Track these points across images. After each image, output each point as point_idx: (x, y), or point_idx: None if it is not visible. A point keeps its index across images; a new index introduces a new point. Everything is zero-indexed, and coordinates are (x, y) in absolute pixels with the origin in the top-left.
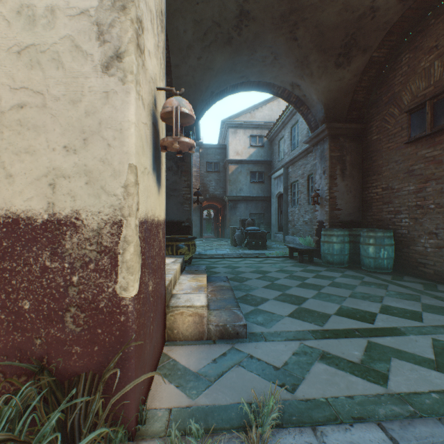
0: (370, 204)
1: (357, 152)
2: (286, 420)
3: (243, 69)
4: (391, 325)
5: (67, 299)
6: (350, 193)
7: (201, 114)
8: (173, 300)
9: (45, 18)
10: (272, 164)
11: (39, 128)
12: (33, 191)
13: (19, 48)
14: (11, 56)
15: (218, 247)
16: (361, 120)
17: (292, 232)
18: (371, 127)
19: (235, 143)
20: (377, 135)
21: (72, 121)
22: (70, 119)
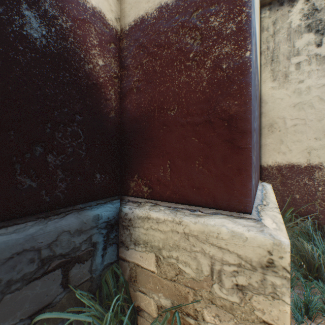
0: None
1: None
2: None
3: None
4: None
5: (315, 196)
6: None
7: None
8: None
9: (305, 91)
10: None
11: (302, 132)
12: (299, 155)
13: (293, 105)
14: (290, 108)
15: None
16: None
17: None
18: None
19: None
20: None
21: (318, 128)
22: (317, 127)
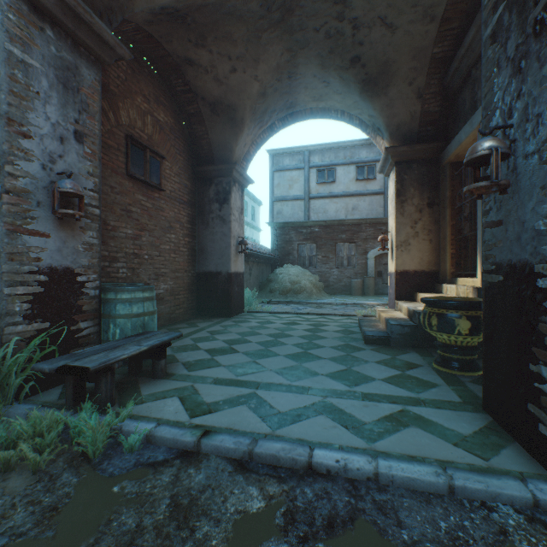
0: None
1: None
2: (353, 316)
3: None
4: (286, 321)
5: None
6: None
7: None
8: (394, 310)
9: None
10: None
11: None
12: None
13: None
14: None
15: None
16: None
17: None
18: None
19: None
20: None
21: None
22: None
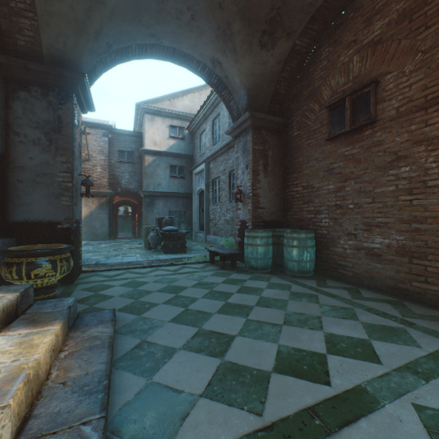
0: (291, 203)
1: (279, 148)
2: None
3: (152, 23)
4: (353, 382)
5: None
6: (272, 190)
7: (94, 74)
8: None
9: None
10: (193, 158)
11: None
12: None
13: None
14: None
15: (127, 252)
16: (282, 114)
17: (214, 231)
18: (292, 122)
19: (153, 131)
20: (297, 131)
21: None
22: None
